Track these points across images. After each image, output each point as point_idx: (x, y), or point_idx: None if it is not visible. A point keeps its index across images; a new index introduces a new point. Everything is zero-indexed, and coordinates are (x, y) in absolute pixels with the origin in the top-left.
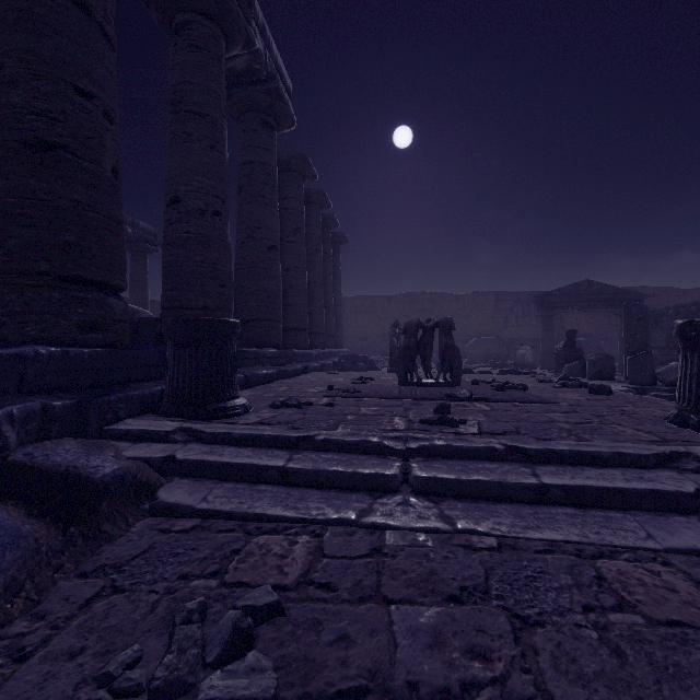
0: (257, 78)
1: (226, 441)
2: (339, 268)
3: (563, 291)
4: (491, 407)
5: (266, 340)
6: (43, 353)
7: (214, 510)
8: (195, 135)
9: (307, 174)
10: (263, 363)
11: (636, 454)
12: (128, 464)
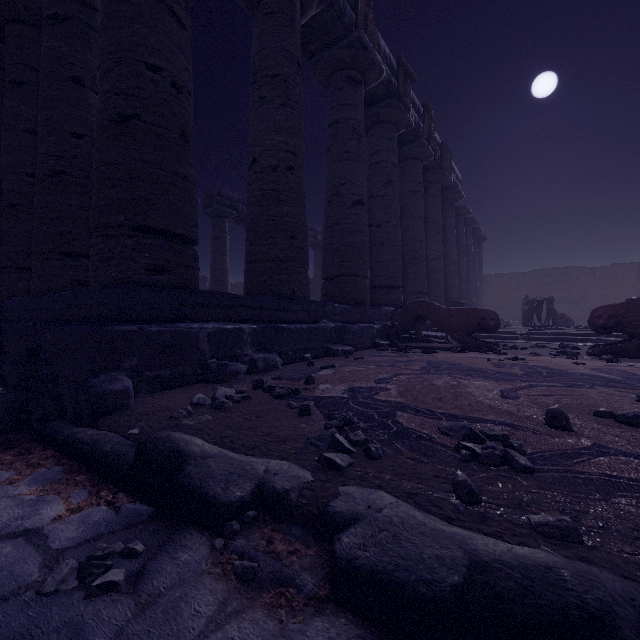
0: (448, 188)
1: None
2: (481, 259)
3: None
4: (561, 330)
5: None
6: None
7: None
8: (432, 230)
9: (466, 214)
10: None
11: (587, 333)
12: None
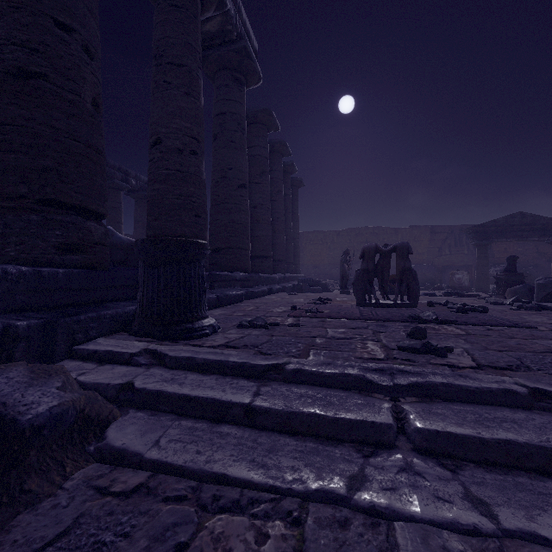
0: (229, 38)
1: (190, 366)
2: (297, 207)
3: (497, 222)
4: (465, 331)
5: (236, 265)
6: (12, 272)
7: (165, 462)
8: (174, 83)
9: (271, 126)
10: (233, 285)
11: None
12: (75, 396)
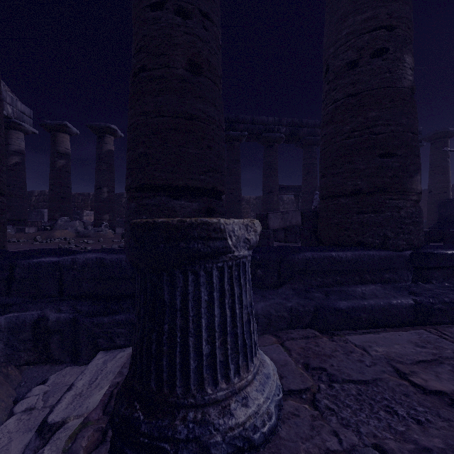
0: None
1: None
2: None
3: None
4: None
5: None
6: (81, 262)
7: None
8: None
9: None
10: None
11: None
12: None
